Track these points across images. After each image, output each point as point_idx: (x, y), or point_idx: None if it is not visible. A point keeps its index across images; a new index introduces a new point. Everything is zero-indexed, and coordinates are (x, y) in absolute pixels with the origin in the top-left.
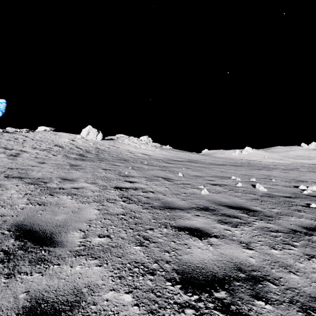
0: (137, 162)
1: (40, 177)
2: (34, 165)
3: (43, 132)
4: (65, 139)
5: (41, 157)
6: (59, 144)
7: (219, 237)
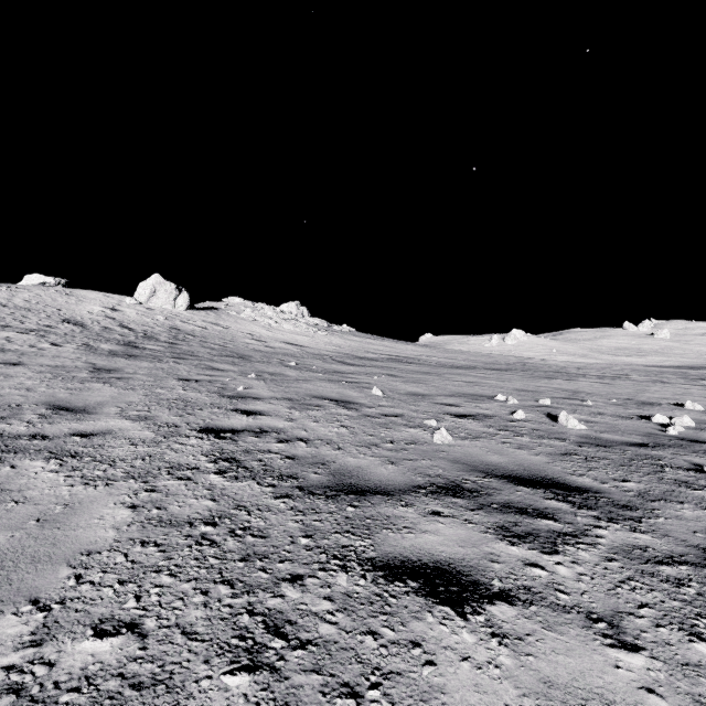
0: (270, 361)
1: None
2: None
3: (36, 289)
4: (93, 306)
5: (17, 350)
6: (77, 319)
7: (519, 600)
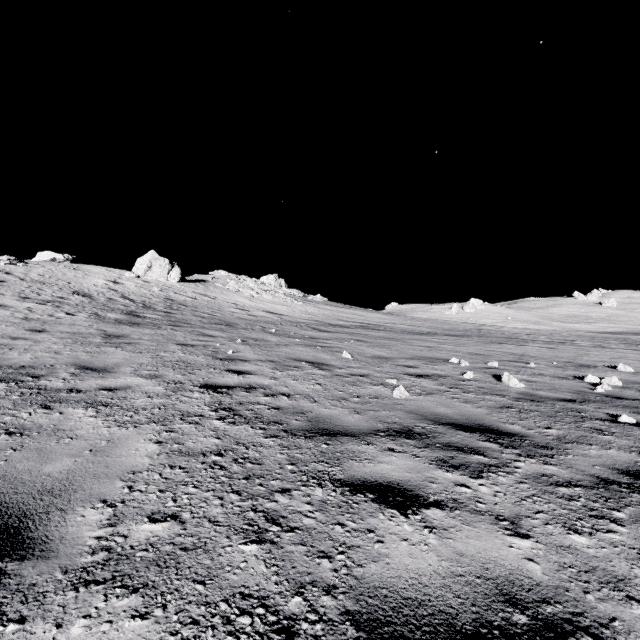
0: (253, 328)
1: (26, 364)
2: (19, 335)
3: (47, 264)
4: (98, 279)
5: (39, 319)
6: (84, 291)
7: (448, 507)
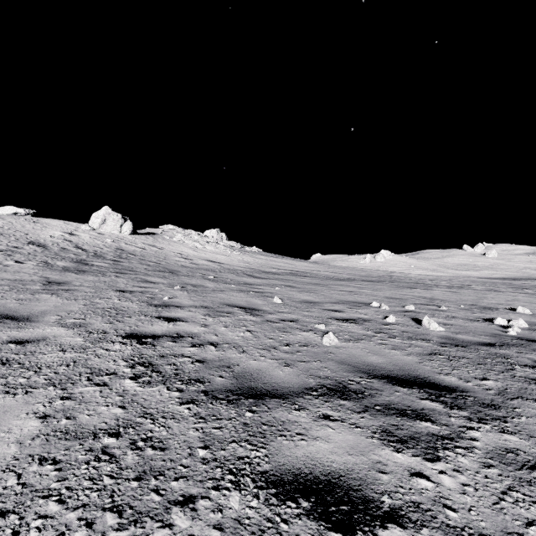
0: (194, 275)
1: None
2: None
3: (9, 217)
4: (55, 231)
5: None
6: (40, 241)
7: (410, 521)
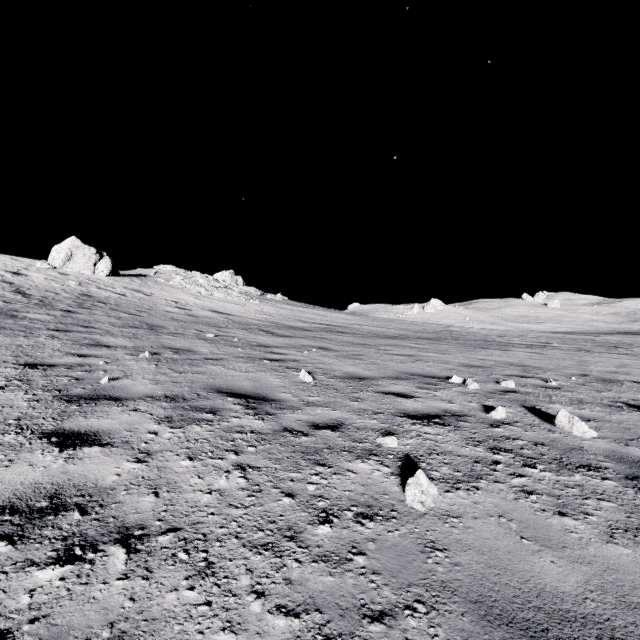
0: (185, 333)
1: None
2: None
3: None
4: None
5: None
6: None
7: None
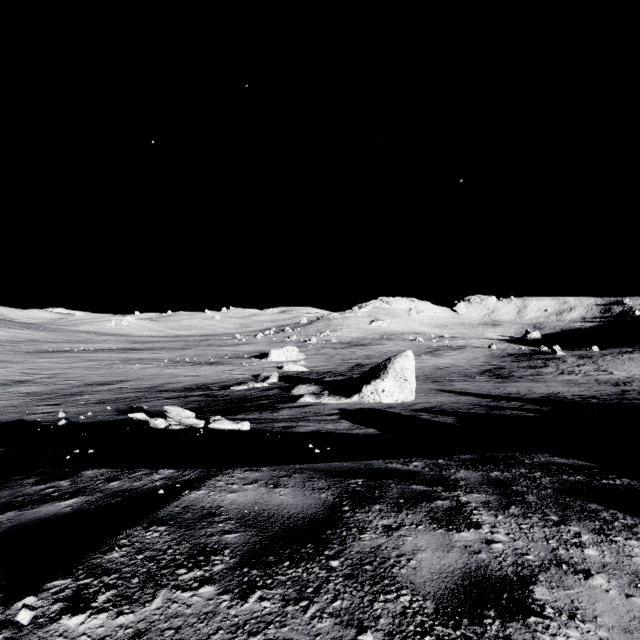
0: None
1: None
2: None
3: None
4: None
5: None
6: None
7: (29, 352)
